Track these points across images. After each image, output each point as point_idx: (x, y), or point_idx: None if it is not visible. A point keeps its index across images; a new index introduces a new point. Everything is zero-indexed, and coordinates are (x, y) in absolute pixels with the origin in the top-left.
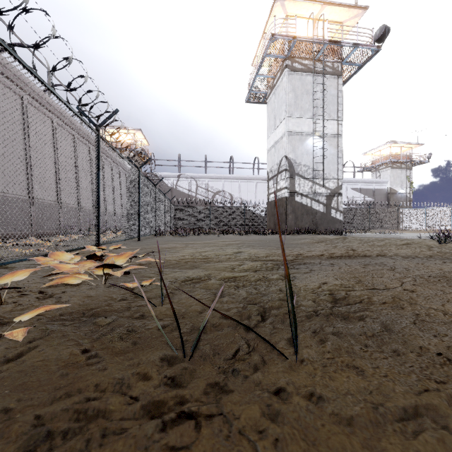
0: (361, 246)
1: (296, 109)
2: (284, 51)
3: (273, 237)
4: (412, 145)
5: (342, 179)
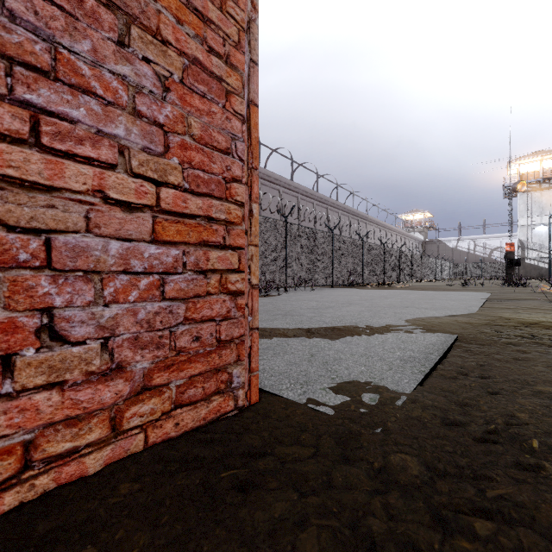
0: None
1: (526, 212)
2: None
3: None
4: None
5: None
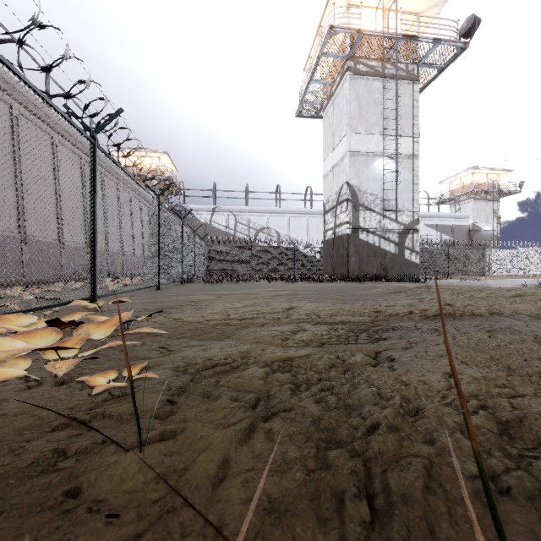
0: (456, 298)
1: (361, 122)
2: (345, 50)
3: (333, 285)
4: (499, 172)
5: (418, 211)
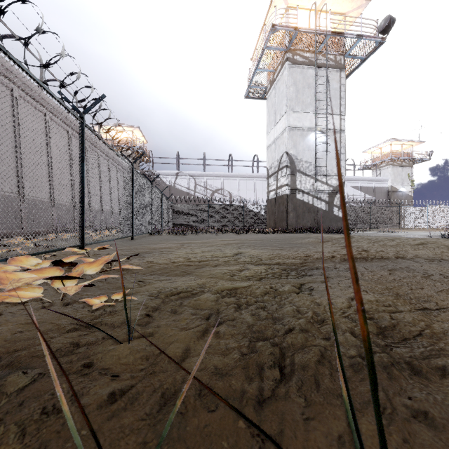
0: (372, 246)
1: (298, 103)
2: (285, 44)
3: (274, 236)
4: (413, 143)
5: (344, 175)
